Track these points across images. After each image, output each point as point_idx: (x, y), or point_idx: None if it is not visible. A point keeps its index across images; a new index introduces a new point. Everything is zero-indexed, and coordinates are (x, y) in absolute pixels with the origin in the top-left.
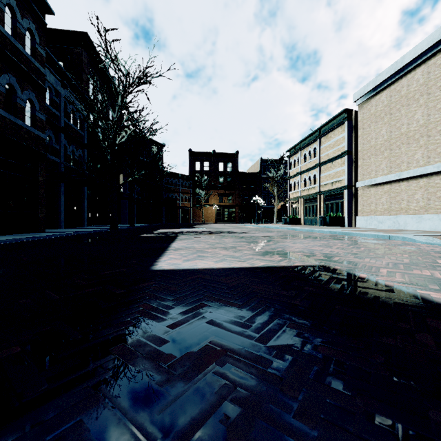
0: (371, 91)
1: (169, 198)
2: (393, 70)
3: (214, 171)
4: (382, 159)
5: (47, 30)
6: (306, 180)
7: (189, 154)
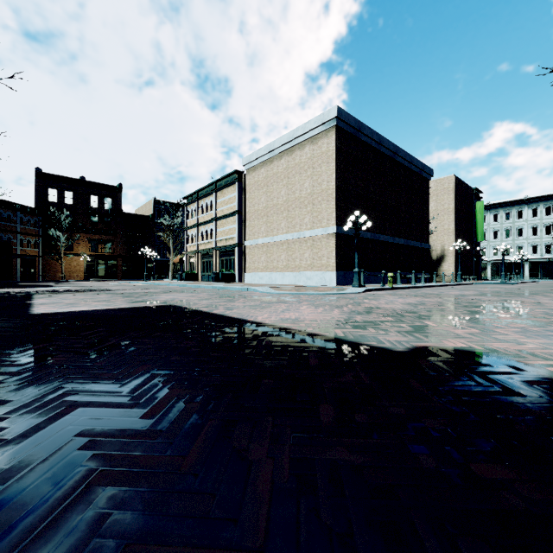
0: (255, 161)
1: None
2: (268, 150)
3: (83, 207)
4: (262, 223)
5: None
6: (204, 234)
7: (37, 176)
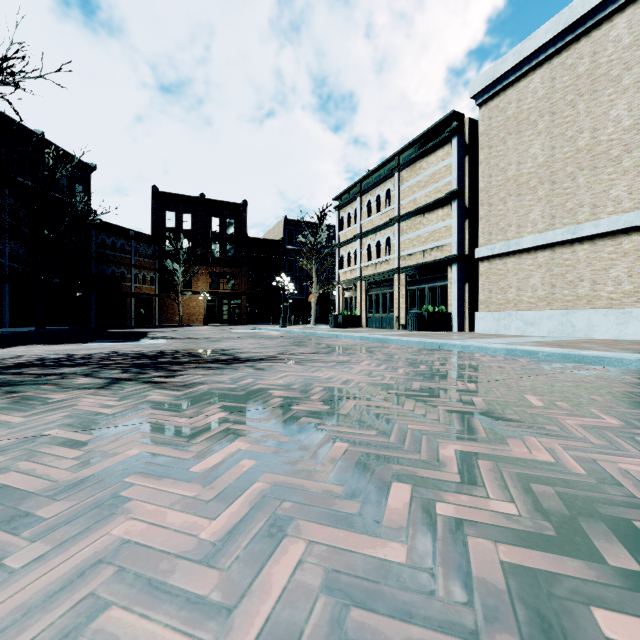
0: (509, 74)
1: (102, 275)
2: (561, 24)
3: (203, 232)
4: (532, 202)
5: None
6: (372, 249)
7: (153, 196)
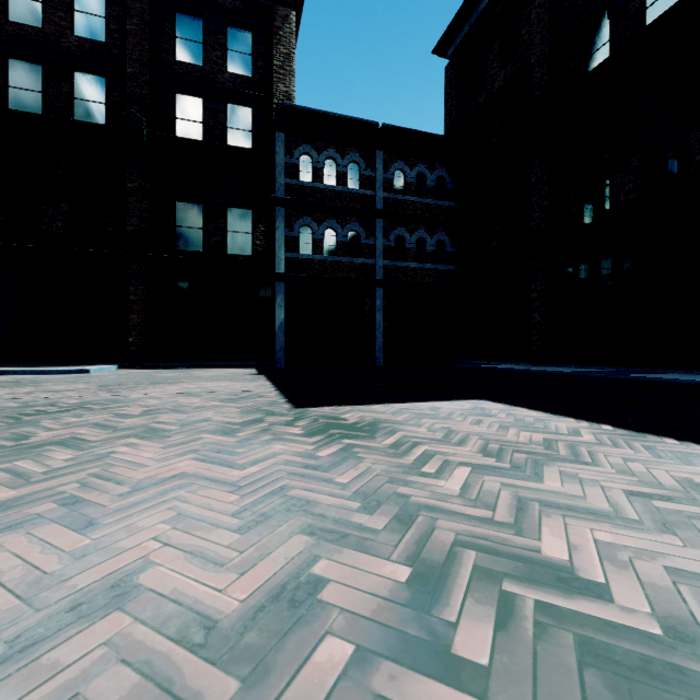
0: None
1: None
2: None
3: None
4: None
5: None
6: None
7: None
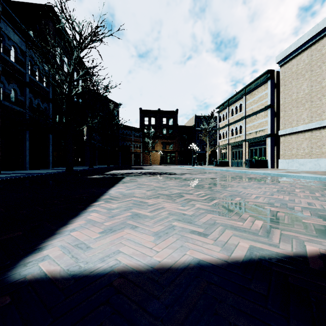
0: (293, 53)
1: (123, 146)
2: (314, 32)
3: (159, 125)
4: (303, 110)
5: (19, 3)
6: (233, 130)
7: (140, 112)
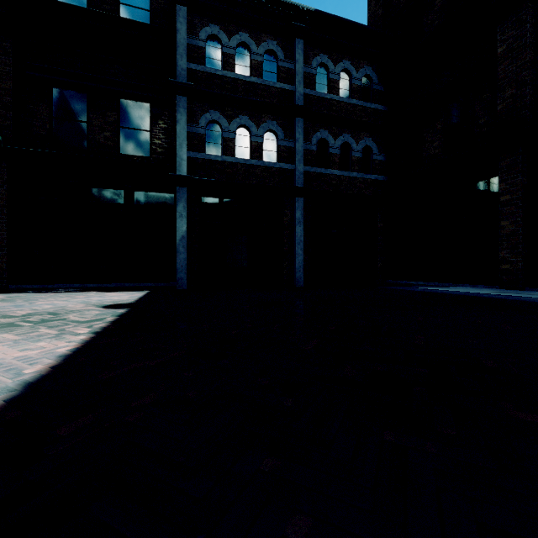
0: None
1: None
2: None
3: None
4: None
5: None
6: None
7: None
